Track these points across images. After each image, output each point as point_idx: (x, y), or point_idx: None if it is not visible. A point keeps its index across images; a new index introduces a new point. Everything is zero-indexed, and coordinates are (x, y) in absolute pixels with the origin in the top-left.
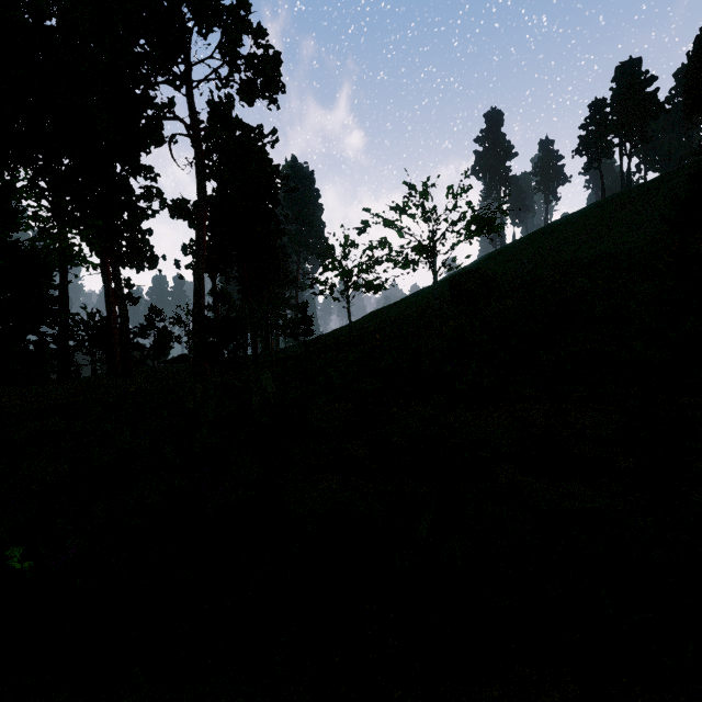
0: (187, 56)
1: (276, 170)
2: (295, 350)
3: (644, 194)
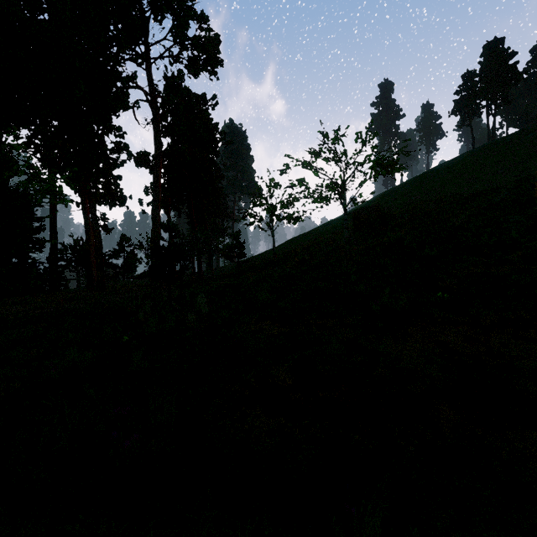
0: (146, 38)
1: (216, 127)
2: (231, 268)
3: (507, 145)
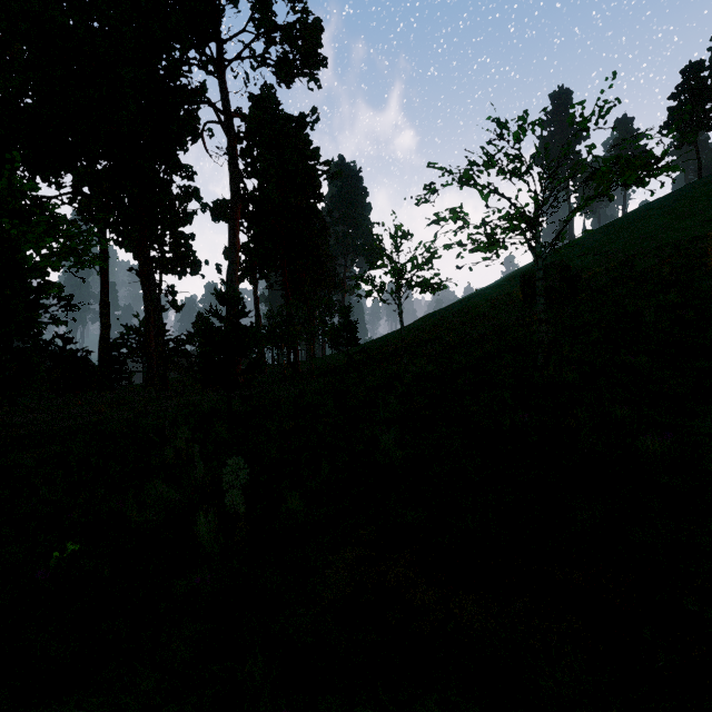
0: (217, 32)
1: (317, 154)
2: (340, 358)
3: None
